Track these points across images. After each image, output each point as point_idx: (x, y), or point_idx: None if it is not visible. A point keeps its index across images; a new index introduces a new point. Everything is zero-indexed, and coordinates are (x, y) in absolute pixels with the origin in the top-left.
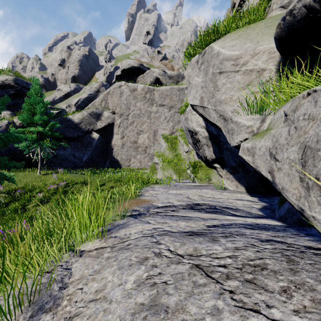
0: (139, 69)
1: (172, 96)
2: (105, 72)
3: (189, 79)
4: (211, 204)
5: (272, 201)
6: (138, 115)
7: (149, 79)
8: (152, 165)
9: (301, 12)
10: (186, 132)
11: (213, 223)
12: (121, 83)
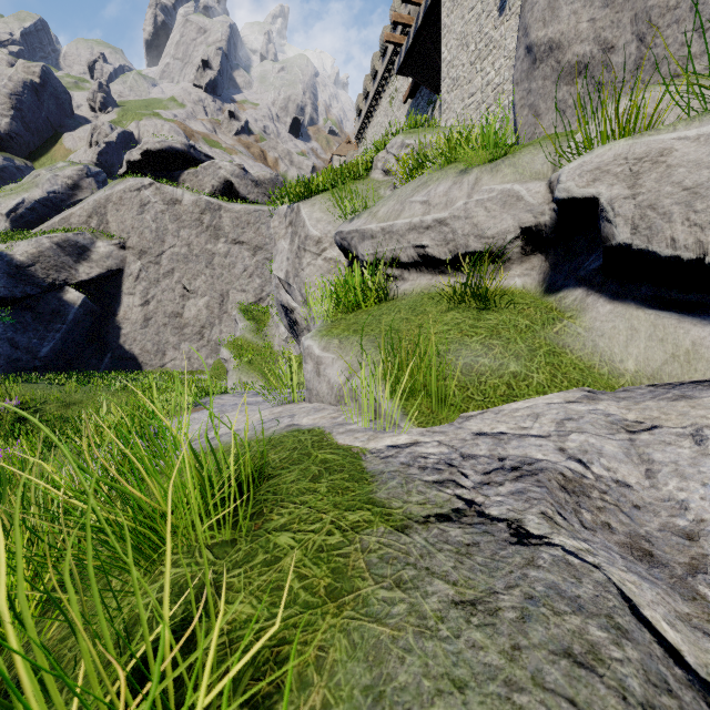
0: (185, 156)
1: (259, 225)
2: (92, 141)
3: (276, 237)
4: None
5: None
6: (184, 257)
7: (209, 181)
8: (216, 364)
9: (339, 242)
10: (278, 307)
11: None
12: (143, 182)
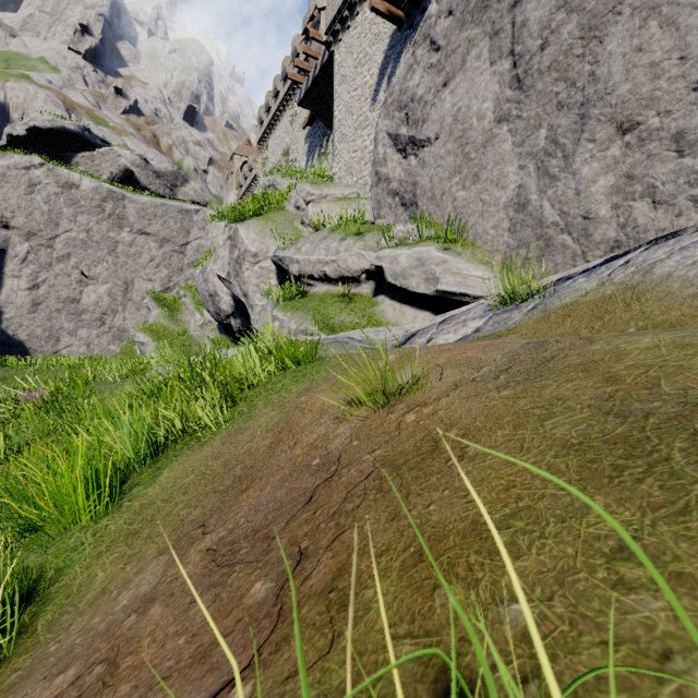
0: (79, 138)
1: (167, 219)
2: None
3: (215, 246)
4: None
5: None
6: (82, 243)
7: (107, 167)
8: (124, 349)
9: (275, 261)
10: (205, 297)
11: None
12: (32, 161)
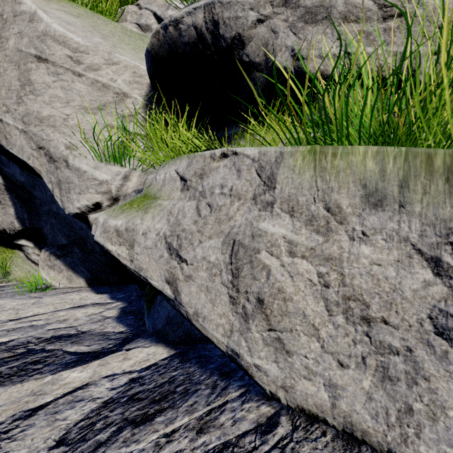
0: None
1: None
2: None
3: None
4: (16, 340)
5: (130, 296)
6: None
7: None
8: None
9: (190, 34)
10: None
11: (37, 452)
12: None
